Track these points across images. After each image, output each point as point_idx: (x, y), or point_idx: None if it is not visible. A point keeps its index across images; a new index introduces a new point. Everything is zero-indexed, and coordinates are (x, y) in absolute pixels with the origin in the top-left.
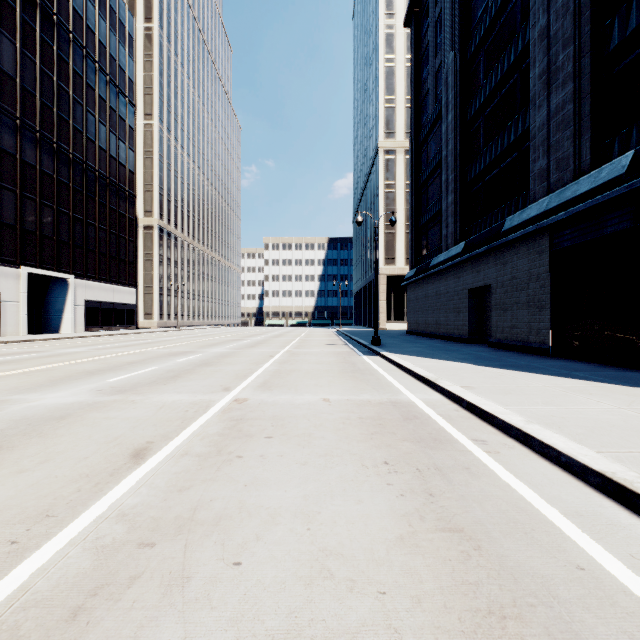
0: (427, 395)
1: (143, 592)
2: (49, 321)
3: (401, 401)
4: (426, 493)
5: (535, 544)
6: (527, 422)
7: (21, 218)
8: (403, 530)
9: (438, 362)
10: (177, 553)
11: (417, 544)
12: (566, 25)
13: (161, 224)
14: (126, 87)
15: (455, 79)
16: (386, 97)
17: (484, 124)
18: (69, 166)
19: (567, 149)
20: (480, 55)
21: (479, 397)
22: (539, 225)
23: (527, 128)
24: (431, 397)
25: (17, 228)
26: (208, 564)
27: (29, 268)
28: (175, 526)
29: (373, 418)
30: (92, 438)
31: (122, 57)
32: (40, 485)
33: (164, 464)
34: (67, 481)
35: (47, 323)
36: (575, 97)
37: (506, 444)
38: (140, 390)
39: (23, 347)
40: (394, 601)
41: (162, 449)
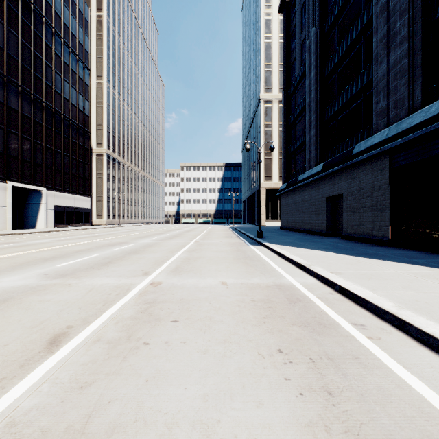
0: (304, 279)
1: None
2: (28, 220)
3: (284, 284)
4: (325, 391)
5: None
6: (398, 308)
7: (7, 147)
8: None
9: (308, 251)
10: None
11: None
12: (402, 0)
13: (108, 152)
14: (83, 56)
15: (316, 47)
16: (265, 63)
17: (337, 78)
18: (42, 111)
19: (403, 92)
20: (334, 29)
21: (349, 282)
22: (381, 149)
23: (370, 79)
24: (308, 281)
25: (4, 154)
26: None
27: (13, 183)
28: None
29: (263, 301)
30: (21, 322)
31: (80, 35)
32: None
33: (75, 353)
34: None
35: (27, 221)
36: (409, 53)
37: (383, 329)
38: (78, 274)
39: (5, 239)
40: None
41: (78, 335)
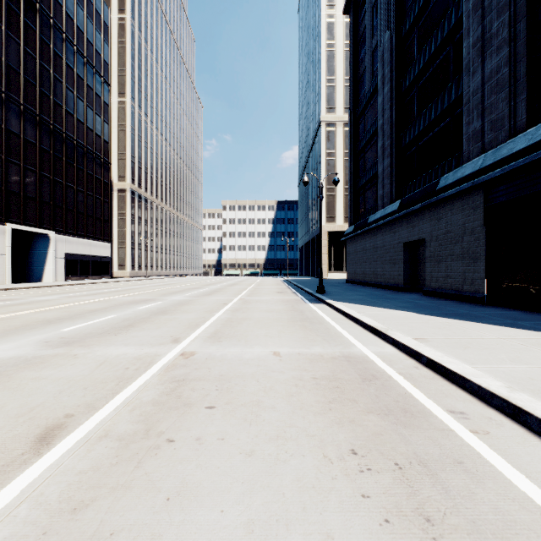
0: (380, 348)
1: None
2: (33, 271)
3: (355, 355)
4: (420, 516)
5: None
6: (510, 389)
7: (6, 180)
8: None
9: (382, 310)
10: None
11: None
12: None
13: (133, 188)
14: (101, 68)
15: (391, 55)
16: (327, 77)
17: (418, 94)
18: (50, 136)
19: (502, 110)
20: (414, 32)
21: (439, 352)
22: (475, 182)
23: (460, 94)
24: (384, 350)
25: (3, 189)
26: None
27: (14, 225)
28: None
29: (328, 378)
30: (4, 409)
31: (98, 42)
32: None
33: (71, 455)
34: None
35: (31, 273)
36: (510, 61)
37: (491, 418)
38: (88, 342)
39: (1, 295)
40: None
41: (79, 427)
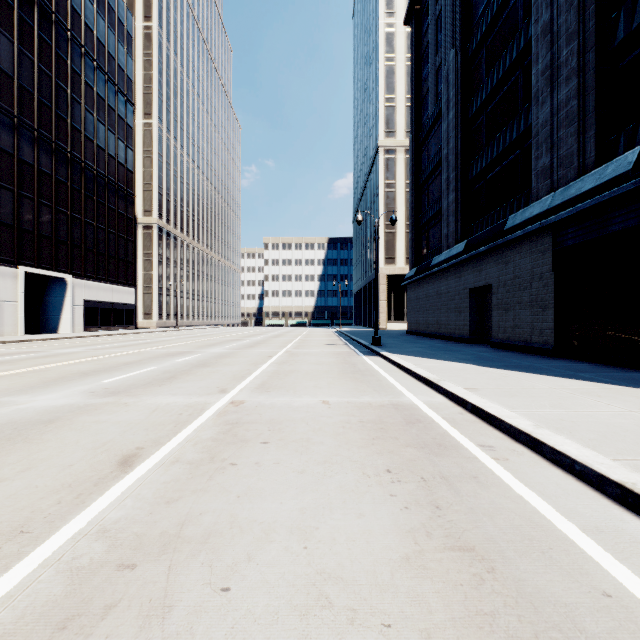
0: (430, 397)
1: (118, 625)
2: (47, 321)
3: (403, 403)
4: (432, 505)
5: (554, 565)
6: (536, 427)
7: (19, 217)
8: (409, 549)
9: (440, 363)
10: (160, 576)
11: (424, 565)
12: (570, 20)
13: (160, 224)
14: (125, 86)
15: (456, 77)
16: (386, 96)
17: (485, 122)
18: (67, 165)
19: (571, 146)
20: (481, 52)
21: (484, 399)
22: (542, 223)
23: (530, 125)
24: (434, 399)
25: (15, 227)
26: (193, 590)
27: (27, 268)
28: (160, 544)
29: (374, 422)
30: (79, 443)
31: (121, 56)
32: (18, 496)
33: (153, 472)
34: (47, 492)
35: (45, 323)
36: (579, 93)
37: (515, 450)
38: (134, 392)
39: (19, 347)
40: (400, 636)
41: (152, 456)
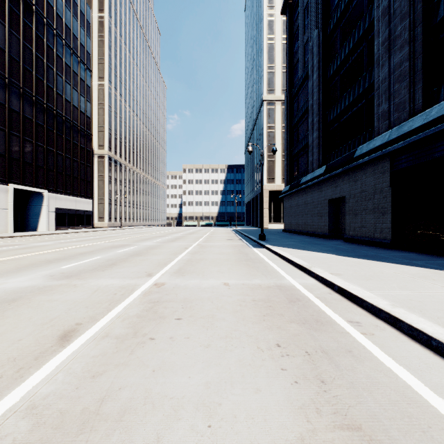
0: (304, 280)
1: None
2: (30, 223)
3: (285, 285)
4: (318, 380)
5: None
6: (393, 306)
7: (9, 149)
8: (302, 427)
9: (309, 253)
10: None
11: None
12: (403, 4)
13: (110, 154)
14: (85, 57)
15: (318, 49)
16: (268, 65)
17: (340, 81)
18: (44, 113)
19: (404, 95)
20: (337, 31)
21: (347, 282)
22: (383, 152)
23: (372, 82)
24: (308, 281)
25: (6, 156)
26: None
27: (15, 185)
28: (79, 422)
29: (264, 300)
30: (31, 320)
31: (82, 36)
32: None
33: (85, 347)
34: None
35: (28, 224)
36: (410, 57)
37: (377, 326)
38: (83, 276)
39: (7, 241)
40: None
41: (87, 331)
